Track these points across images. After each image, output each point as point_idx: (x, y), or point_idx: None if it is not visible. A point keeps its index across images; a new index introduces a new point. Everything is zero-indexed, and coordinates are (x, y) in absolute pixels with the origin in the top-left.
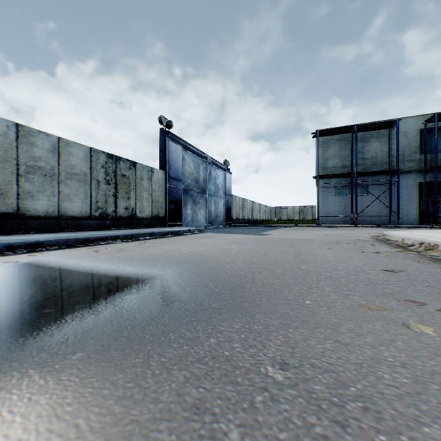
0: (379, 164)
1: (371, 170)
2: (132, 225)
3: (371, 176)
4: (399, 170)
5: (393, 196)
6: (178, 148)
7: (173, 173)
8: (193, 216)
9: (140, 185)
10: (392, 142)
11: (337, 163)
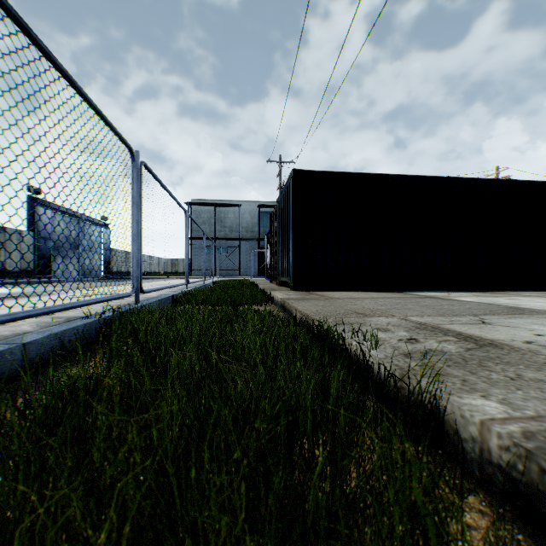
0: (235, 232)
1: (229, 236)
2: (4, 277)
3: (230, 240)
4: (246, 238)
5: (244, 255)
6: (48, 212)
7: (44, 233)
8: (64, 269)
9: (11, 245)
10: (242, 217)
11: (207, 228)
